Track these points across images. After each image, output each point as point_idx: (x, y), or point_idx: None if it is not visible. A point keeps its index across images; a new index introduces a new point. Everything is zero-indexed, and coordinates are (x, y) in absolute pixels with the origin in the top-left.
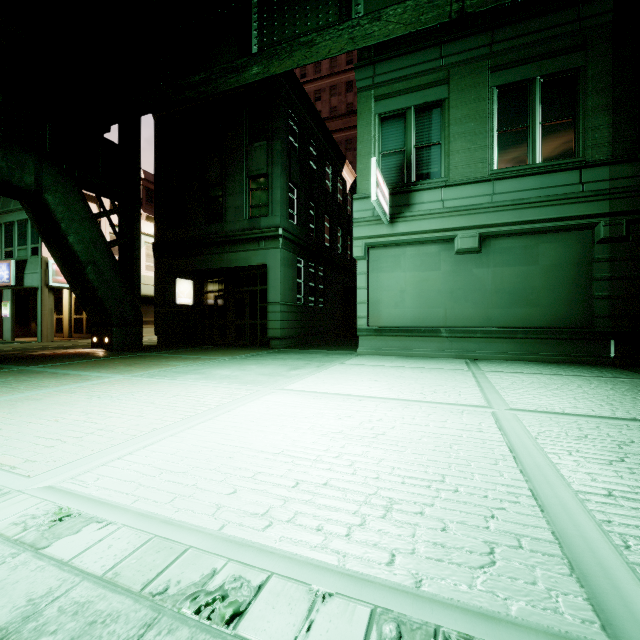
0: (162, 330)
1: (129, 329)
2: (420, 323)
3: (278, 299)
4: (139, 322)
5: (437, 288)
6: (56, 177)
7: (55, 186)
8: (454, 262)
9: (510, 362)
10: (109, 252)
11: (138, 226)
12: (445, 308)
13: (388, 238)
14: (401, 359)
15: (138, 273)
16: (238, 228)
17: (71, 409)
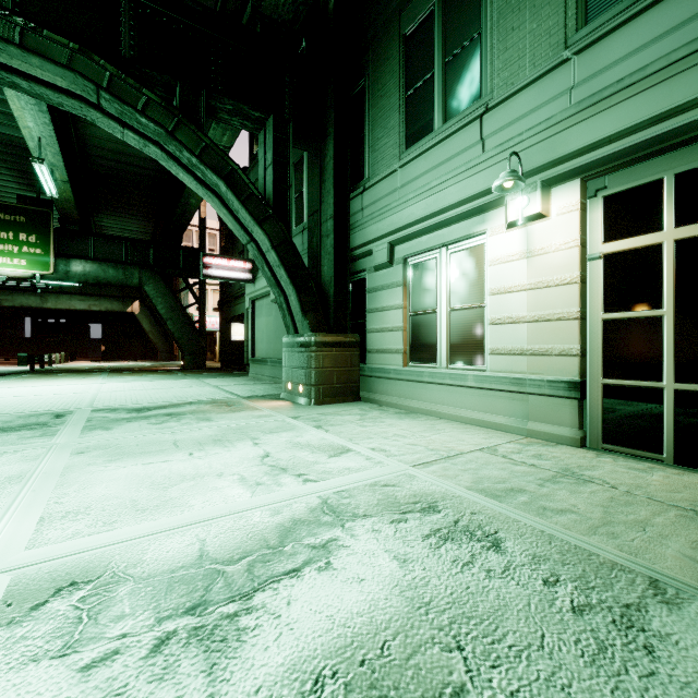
0: (221, 358)
1: (195, 357)
2: (267, 355)
3: (246, 337)
4: (202, 353)
5: (272, 329)
6: (150, 276)
7: (149, 281)
8: (276, 309)
9: (274, 385)
10: (181, 312)
11: (204, 293)
12: (274, 344)
13: (253, 294)
14: (241, 380)
15: (204, 322)
16: (237, 289)
17: (41, 382)
